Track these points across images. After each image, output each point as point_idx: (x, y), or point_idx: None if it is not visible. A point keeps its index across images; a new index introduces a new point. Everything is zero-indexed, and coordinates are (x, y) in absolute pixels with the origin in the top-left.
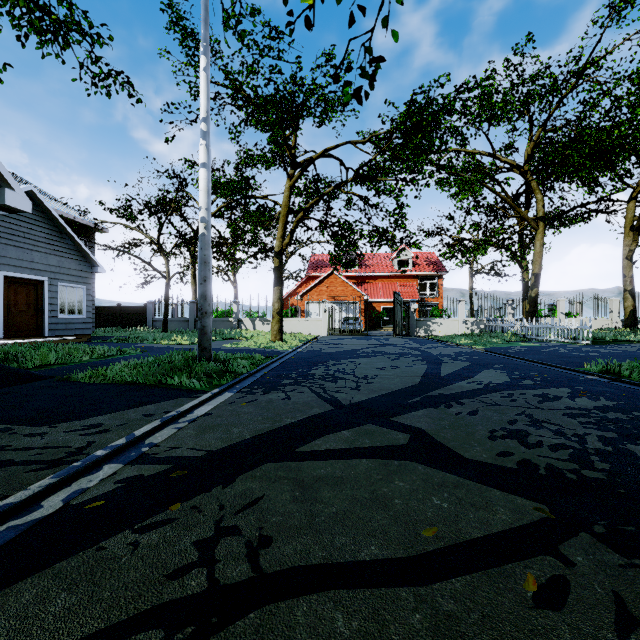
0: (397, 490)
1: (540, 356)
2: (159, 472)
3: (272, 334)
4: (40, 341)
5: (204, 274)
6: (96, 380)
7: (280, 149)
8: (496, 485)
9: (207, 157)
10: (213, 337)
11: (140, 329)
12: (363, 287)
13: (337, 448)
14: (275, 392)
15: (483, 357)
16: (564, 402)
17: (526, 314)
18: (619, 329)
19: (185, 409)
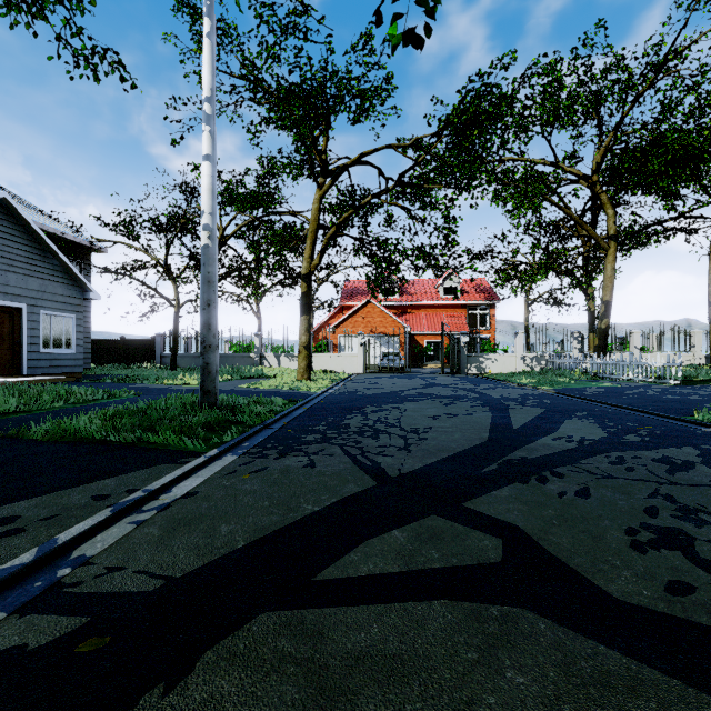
0: (517, 702)
1: (627, 400)
2: (59, 638)
3: (298, 372)
4: (10, 381)
5: (207, 297)
6: (51, 437)
7: (307, 150)
8: (710, 685)
9: (211, 147)
10: (229, 376)
11: (147, 366)
12: (404, 318)
13: (387, 572)
14: (294, 455)
15: (557, 401)
16: (704, 472)
17: (595, 349)
18: (703, 366)
19: (158, 486)
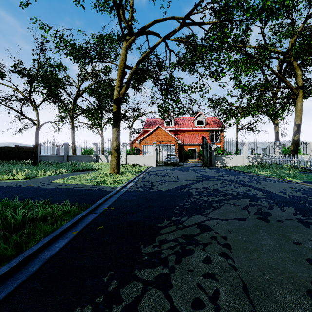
0: None
1: None
2: None
3: (111, 167)
4: None
5: None
6: None
7: None
8: None
9: None
10: (63, 170)
11: (30, 162)
12: (177, 136)
13: None
14: None
15: None
16: None
17: (291, 152)
18: None
19: None
